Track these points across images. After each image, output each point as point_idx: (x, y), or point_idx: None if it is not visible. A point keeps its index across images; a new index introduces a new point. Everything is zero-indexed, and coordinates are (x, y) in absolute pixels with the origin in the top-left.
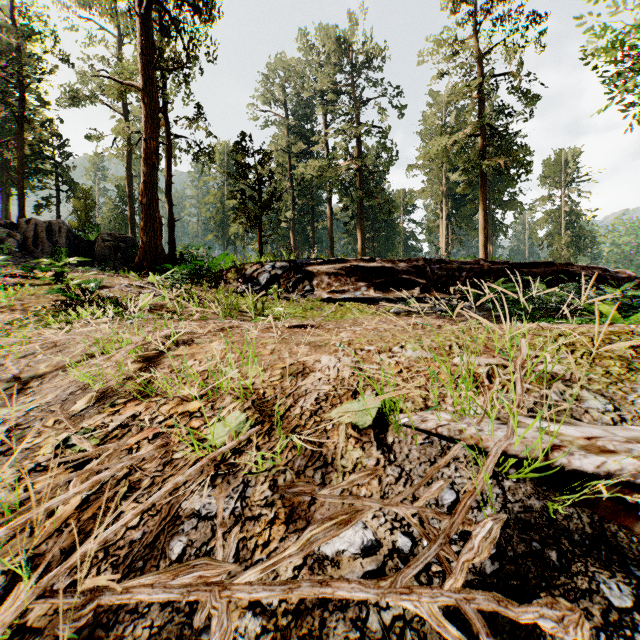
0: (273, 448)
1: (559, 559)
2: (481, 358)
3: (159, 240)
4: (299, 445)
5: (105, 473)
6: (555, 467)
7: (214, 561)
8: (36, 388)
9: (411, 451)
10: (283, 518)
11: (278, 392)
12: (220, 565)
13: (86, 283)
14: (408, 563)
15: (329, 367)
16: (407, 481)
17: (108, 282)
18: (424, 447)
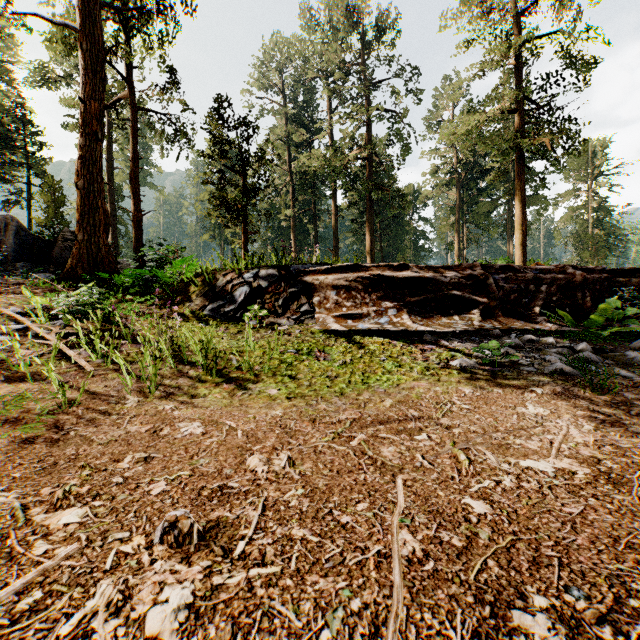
0: None
1: None
2: None
3: (103, 238)
4: None
5: None
6: None
7: None
8: None
9: None
10: None
11: None
12: None
13: None
14: None
15: None
16: None
17: None
18: None
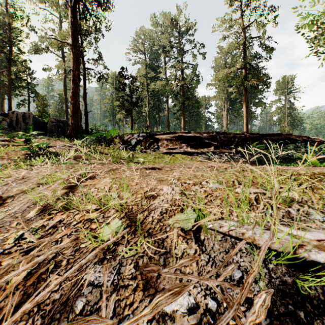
0: (136, 242)
1: (305, 317)
2: (251, 189)
3: (80, 122)
4: (151, 241)
5: (41, 257)
6: (300, 258)
7: (100, 317)
8: (10, 203)
9: (214, 245)
10: (141, 287)
11: (139, 207)
12: (103, 320)
13: (41, 144)
14: (216, 322)
15: (167, 193)
16: (213, 264)
17: (53, 144)
18: (222, 242)
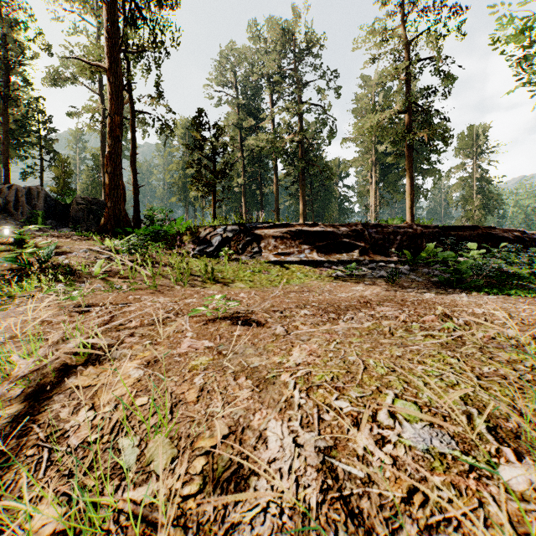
0: None
1: None
2: None
3: (122, 205)
4: None
5: None
6: None
7: None
8: None
9: None
10: None
11: None
12: None
13: (42, 251)
14: None
15: (281, 471)
16: None
17: (68, 247)
18: None
